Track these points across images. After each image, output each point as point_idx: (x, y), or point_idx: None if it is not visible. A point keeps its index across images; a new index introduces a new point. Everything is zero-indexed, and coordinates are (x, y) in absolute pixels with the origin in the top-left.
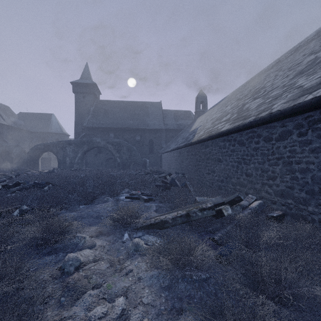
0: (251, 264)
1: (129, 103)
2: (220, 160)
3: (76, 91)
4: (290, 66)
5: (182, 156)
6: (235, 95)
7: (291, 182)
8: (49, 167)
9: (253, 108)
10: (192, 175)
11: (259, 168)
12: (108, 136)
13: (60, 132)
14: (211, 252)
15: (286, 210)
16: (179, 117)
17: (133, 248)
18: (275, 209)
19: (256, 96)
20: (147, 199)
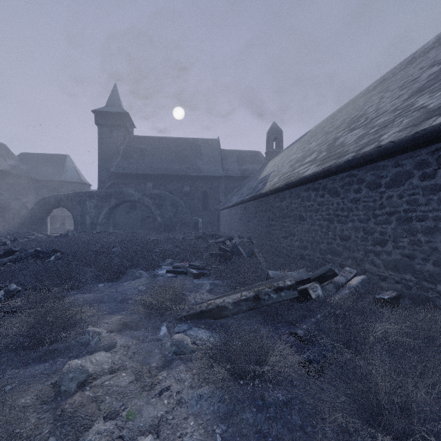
0: (359, 378)
1: (174, 140)
2: (303, 217)
3: (101, 123)
4: (401, 84)
5: (248, 213)
6: (323, 127)
7: (410, 248)
8: (62, 230)
9: (350, 142)
10: (262, 239)
11: (360, 229)
12: (144, 185)
13: (78, 181)
14: (294, 355)
15: (402, 290)
16: (244, 160)
17: (173, 349)
18: (385, 288)
19: (354, 126)
20: (198, 274)
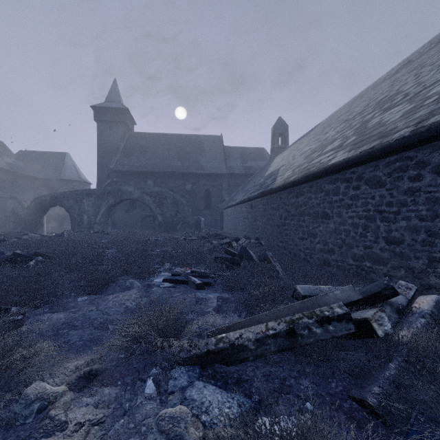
0: None
1: (175, 136)
2: (328, 215)
3: (100, 119)
4: None
5: (255, 211)
6: (337, 117)
7: None
8: (60, 229)
9: (393, 119)
10: (272, 240)
11: (420, 229)
12: (145, 183)
13: (77, 179)
14: None
15: None
16: (247, 157)
17: None
18: None
19: (388, 105)
20: (201, 284)
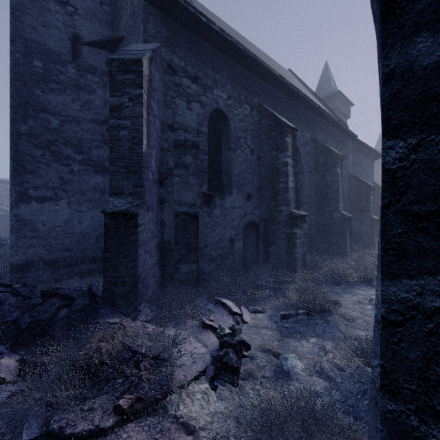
0: None
1: None
2: None
3: None
4: None
5: None
6: None
7: None
8: None
9: None
10: None
11: None
12: None
13: None
14: None
15: None
16: None
17: None
18: None
19: None
20: None
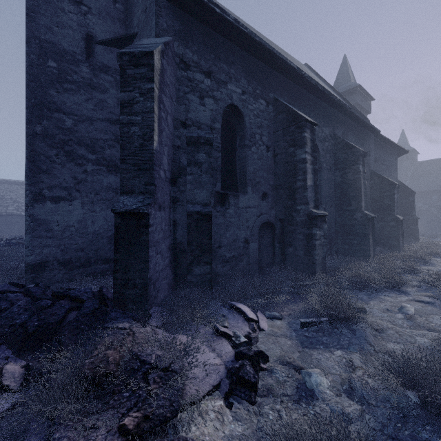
0: None
1: None
2: None
3: None
4: None
5: None
6: None
7: None
8: None
9: None
10: None
11: None
12: (429, 198)
13: None
14: None
15: None
16: None
17: None
18: None
19: None
20: None
